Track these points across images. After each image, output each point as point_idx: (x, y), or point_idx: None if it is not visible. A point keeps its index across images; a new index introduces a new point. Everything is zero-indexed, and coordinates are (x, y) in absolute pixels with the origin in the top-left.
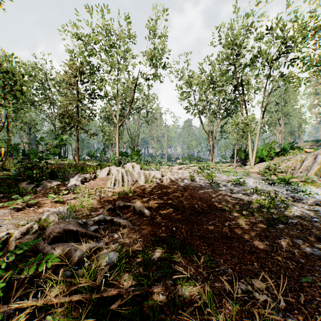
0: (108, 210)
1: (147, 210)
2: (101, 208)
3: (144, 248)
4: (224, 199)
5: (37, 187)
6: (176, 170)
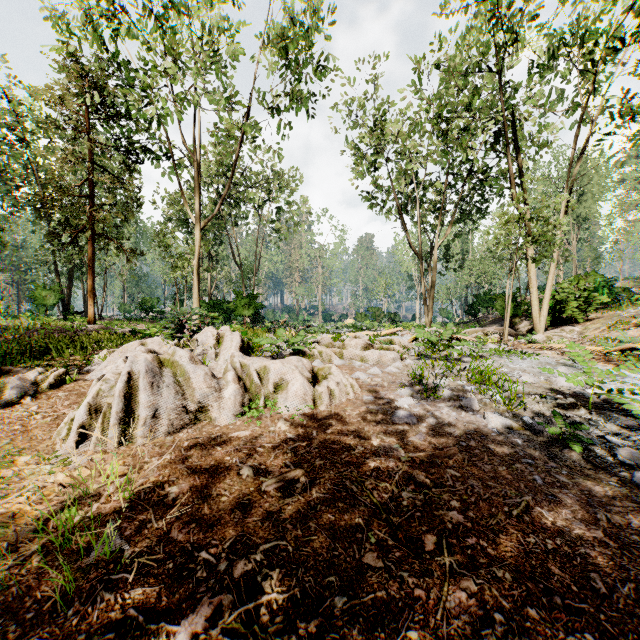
0: None
1: None
2: None
3: None
4: None
5: None
6: (357, 350)
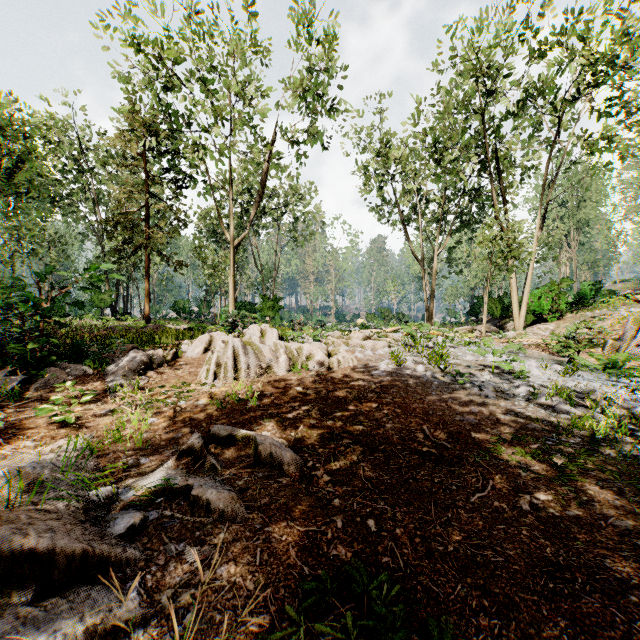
0: (185, 452)
1: (290, 455)
2: (171, 443)
3: (277, 619)
4: (486, 415)
5: (33, 382)
6: (358, 340)
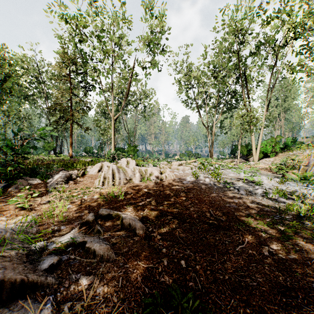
0: (85, 223)
1: (140, 225)
2: (78, 218)
3: None
4: (242, 204)
5: (10, 186)
6: (176, 166)
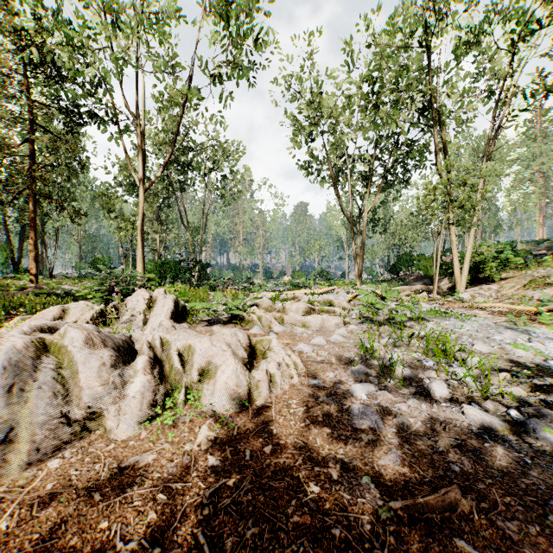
0: None
1: None
2: None
3: None
4: None
5: None
6: (298, 315)
